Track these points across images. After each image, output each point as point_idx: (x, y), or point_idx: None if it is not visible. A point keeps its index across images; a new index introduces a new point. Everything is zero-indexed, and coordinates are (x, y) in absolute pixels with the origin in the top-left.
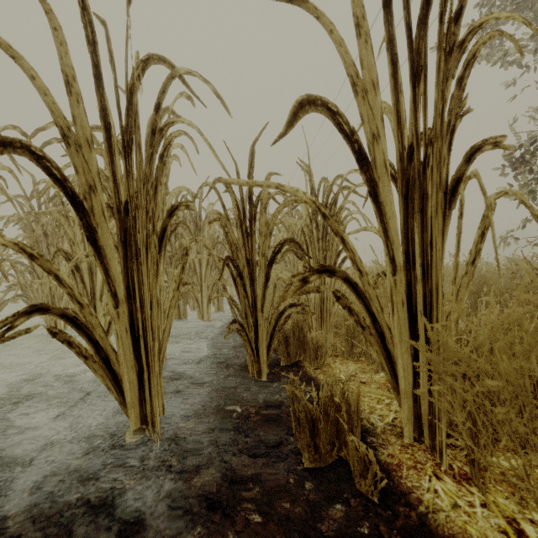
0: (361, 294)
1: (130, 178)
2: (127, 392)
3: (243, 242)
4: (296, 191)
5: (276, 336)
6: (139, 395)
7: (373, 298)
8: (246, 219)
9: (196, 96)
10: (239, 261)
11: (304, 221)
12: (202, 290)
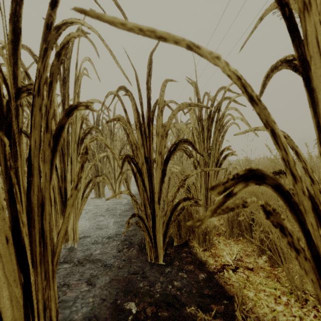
0: (295, 207)
1: (17, 70)
2: (6, 311)
3: (142, 142)
4: (216, 58)
5: (172, 225)
6: (25, 309)
7: (308, 212)
8: (146, 129)
9: (96, 2)
10: (139, 158)
11: (193, 125)
12: (115, 177)
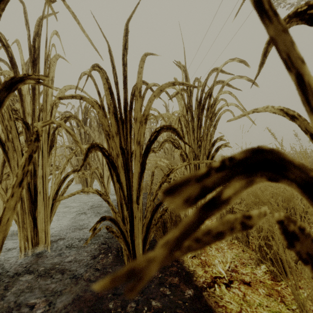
0: None
1: None
2: None
3: (117, 129)
4: None
5: (153, 229)
6: None
7: None
8: None
9: None
10: (112, 149)
11: (181, 112)
12: (103, 172)
